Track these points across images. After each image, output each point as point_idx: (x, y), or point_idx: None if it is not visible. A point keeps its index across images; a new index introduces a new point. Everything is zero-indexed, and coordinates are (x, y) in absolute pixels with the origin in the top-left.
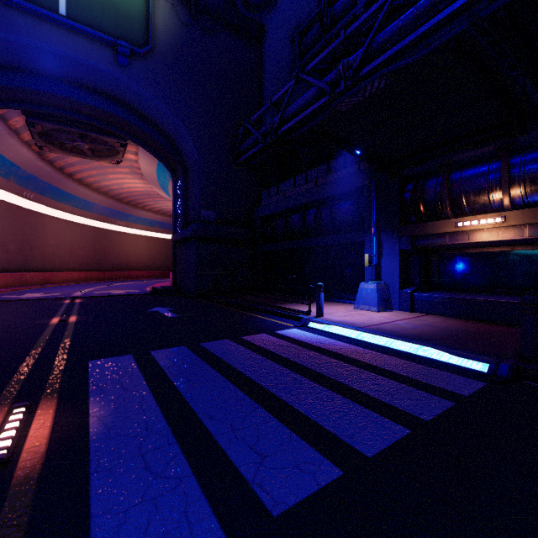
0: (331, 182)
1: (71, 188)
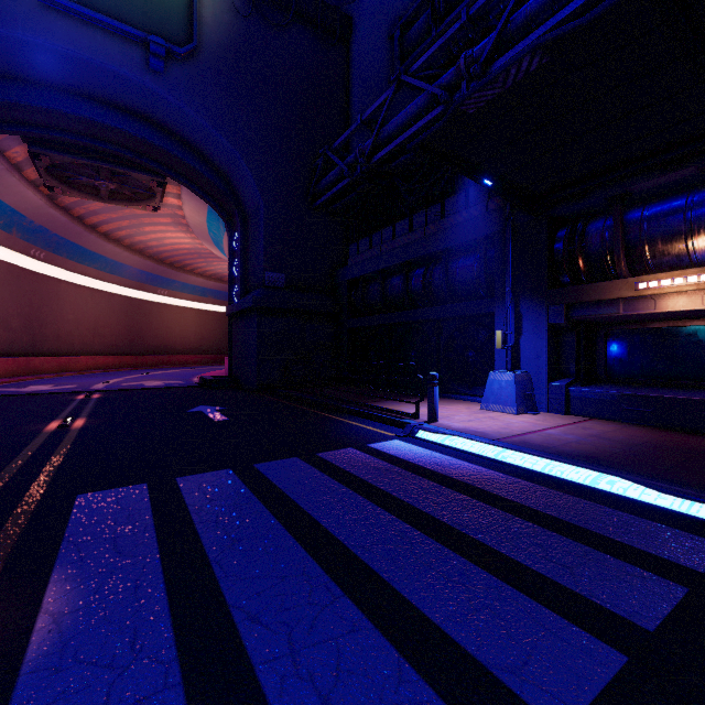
0: (446, 230)
1: (94, 245)
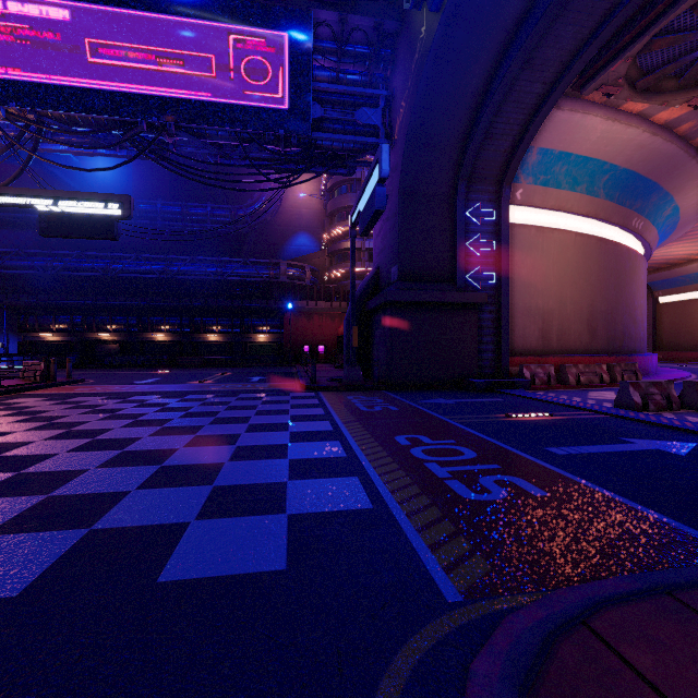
0: None
1: None
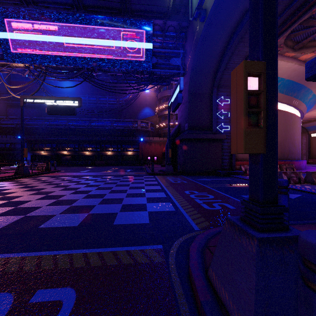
0: (15, 140)
1: None
